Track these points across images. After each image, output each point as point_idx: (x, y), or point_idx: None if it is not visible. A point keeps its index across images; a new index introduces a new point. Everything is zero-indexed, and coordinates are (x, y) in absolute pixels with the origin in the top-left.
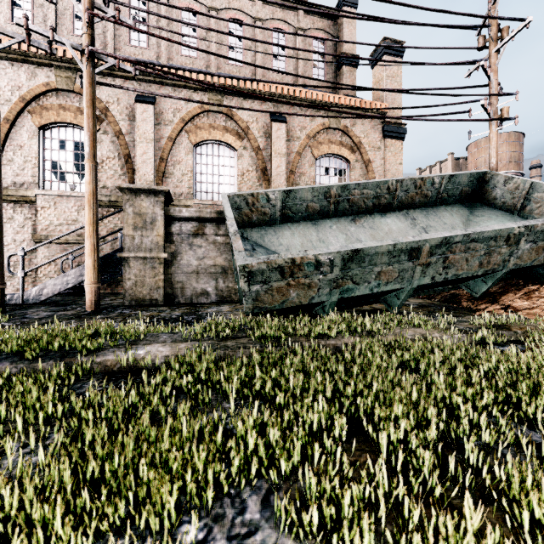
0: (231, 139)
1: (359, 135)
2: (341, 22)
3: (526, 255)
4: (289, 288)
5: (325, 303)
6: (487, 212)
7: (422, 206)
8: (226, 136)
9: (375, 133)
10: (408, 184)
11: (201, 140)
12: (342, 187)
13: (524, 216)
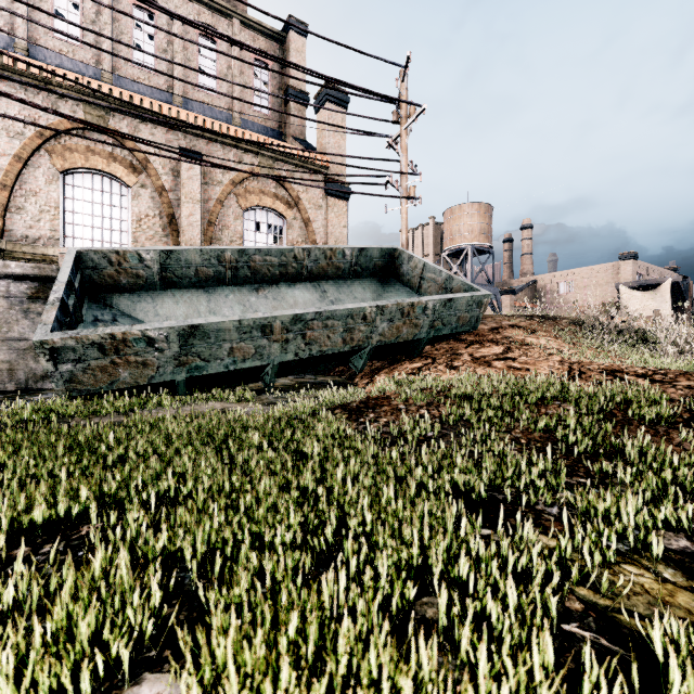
0: (122, 172)
1: (298, 189)
2: (288, 48)
3: (388, 332)
4: (117, 367)
5: (176, 383)
6: (396, 288)
7: (336, 278)
8: (113, 166)
9: (316, 189)
10: (317, 253)
11: (72, 167)
12: (240, 251)
13: (421, 294)
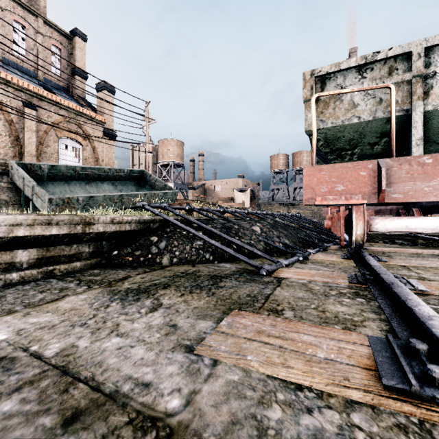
0: None
1: (89, 131)
2: (75, 45)
3: (147, 202)
4: (66, 208)
5: None
6: (145, 186)
7: (120, 180)
8: None
9: (99, 132)
10: (114, 170)
11: None
12: (83, 167)
13: (155, 189)
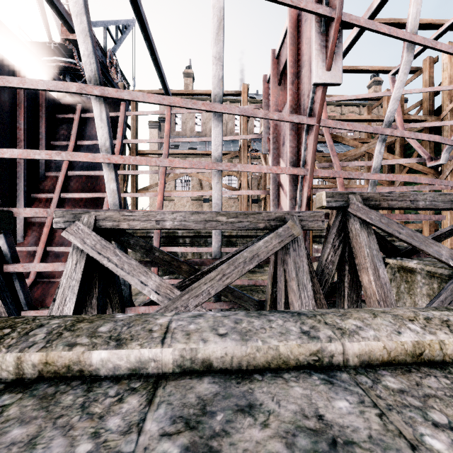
0: None
1: None
2: None
3: None
4: None
5: None
6: None
7: None
8: None
9: None
10: None
11: None
12: None
13: None
